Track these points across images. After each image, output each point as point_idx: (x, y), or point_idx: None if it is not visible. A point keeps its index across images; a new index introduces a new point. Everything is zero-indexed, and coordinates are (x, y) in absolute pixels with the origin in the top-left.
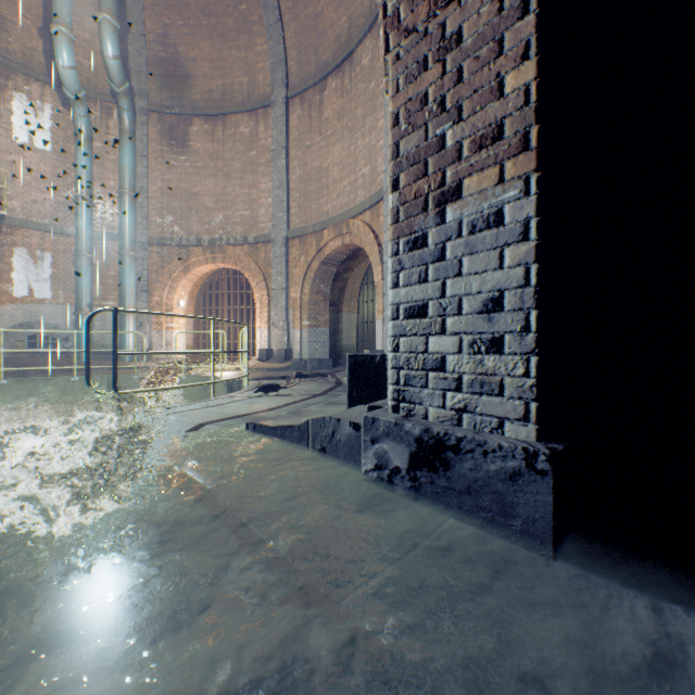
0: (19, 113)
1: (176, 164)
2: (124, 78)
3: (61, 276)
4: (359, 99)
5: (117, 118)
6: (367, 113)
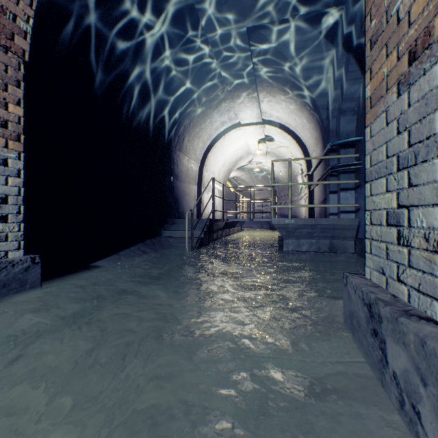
0: None
1: None
2: None
3: None
4: None
5: None
6: None
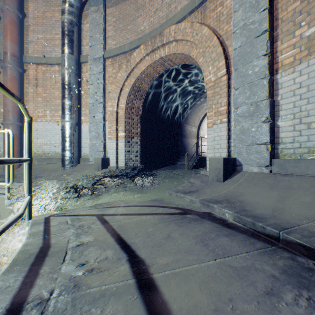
0: None
1: None
2: None
3: None
4: None
5: None
6: None
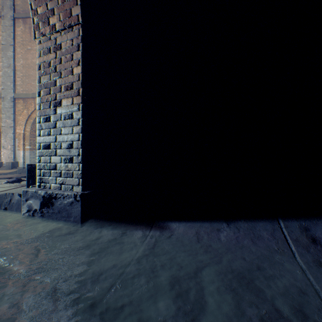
0: None
1: None
2: None
3: None
4: None
5: None
6: None
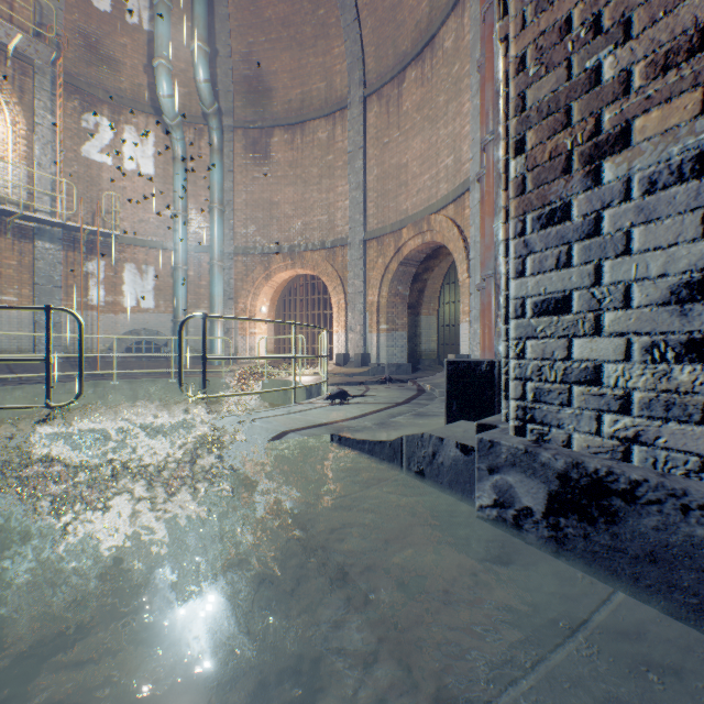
0: (128, 144)
1: (258, 176)
2: (213, 99)
3: (161, 287)
4: (441, 85)
5: (208, 138)
6: (450, 99)
